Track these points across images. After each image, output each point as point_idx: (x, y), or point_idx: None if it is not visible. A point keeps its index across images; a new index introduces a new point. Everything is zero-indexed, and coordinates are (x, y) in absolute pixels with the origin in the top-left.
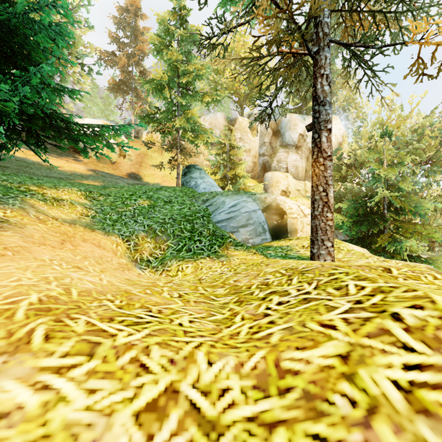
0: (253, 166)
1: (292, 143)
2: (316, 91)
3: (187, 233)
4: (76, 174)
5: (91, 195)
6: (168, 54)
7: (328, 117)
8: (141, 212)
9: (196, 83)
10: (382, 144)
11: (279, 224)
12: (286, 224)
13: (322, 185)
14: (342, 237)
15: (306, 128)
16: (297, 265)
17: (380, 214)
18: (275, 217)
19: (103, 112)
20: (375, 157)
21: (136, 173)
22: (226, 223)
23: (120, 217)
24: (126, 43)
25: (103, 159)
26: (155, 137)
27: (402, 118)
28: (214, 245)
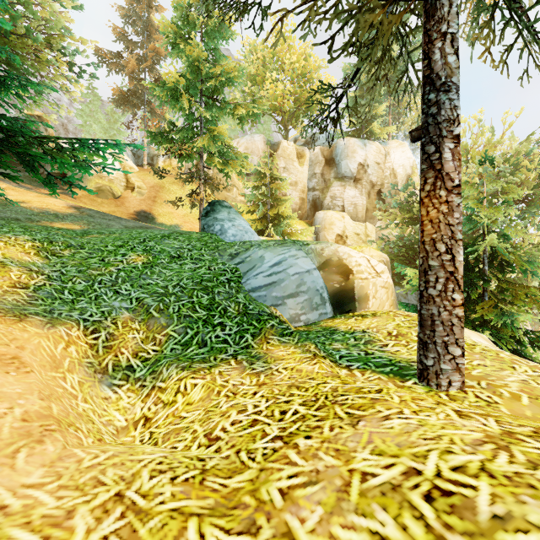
0: (301, 203)
1: (350, 175)
2: (431, 66)
3: (202, 311)
4: (47, 213)
5: (51, 247)
6: (187, 49)
7: (455, 113)
8: (128, 275)
9: (228, 98)
10: (466, 177)
11: (342, 288)
12: (352, 287)
13: (444, 240)
14: (413, 294)
15: (410, 136)
16: (455, 476)
17: (479, 271)
18: (336, 278)
19: (107, 131)
20: (470, 192)
21: (147, 210)
22: (266, 291)
23: (90, 285)
24: (137, 42)
25: (103, 193)
26: (174, 164)
27: (492, 143)
28: (245, 333)
